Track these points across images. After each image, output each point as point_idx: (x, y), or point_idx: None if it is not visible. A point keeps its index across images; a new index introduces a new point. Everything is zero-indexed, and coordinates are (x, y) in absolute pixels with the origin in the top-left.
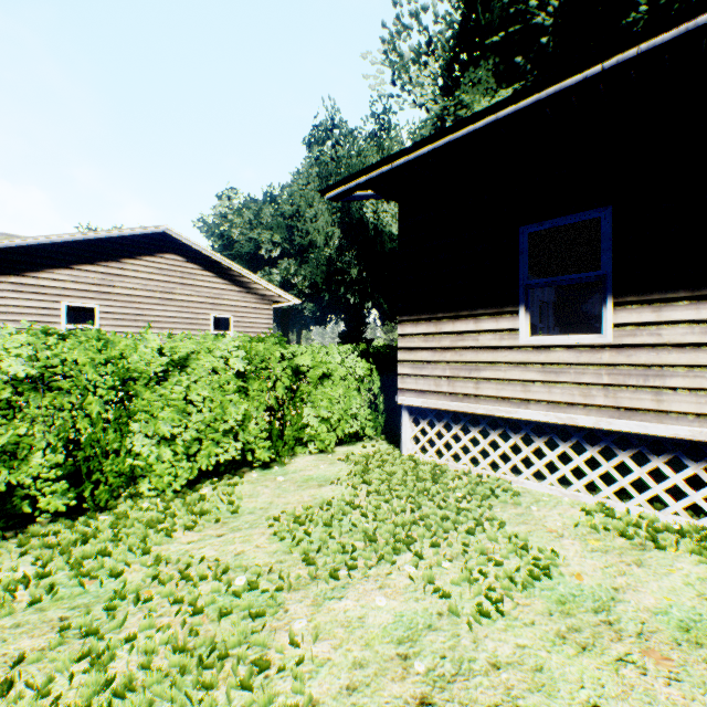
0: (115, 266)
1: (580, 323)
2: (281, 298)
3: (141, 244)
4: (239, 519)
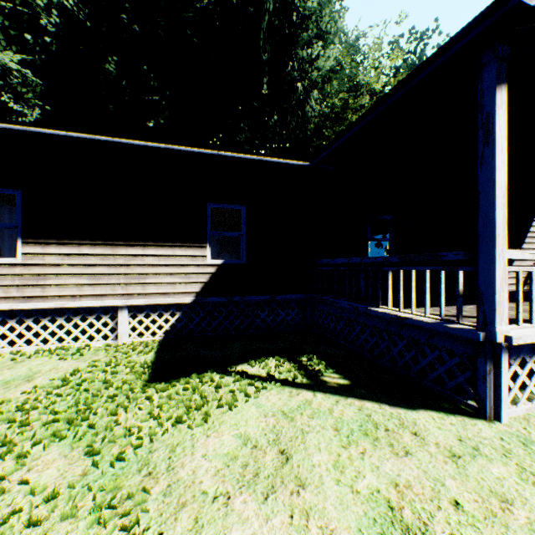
0: None
1: None
2: None
3: None
4: None
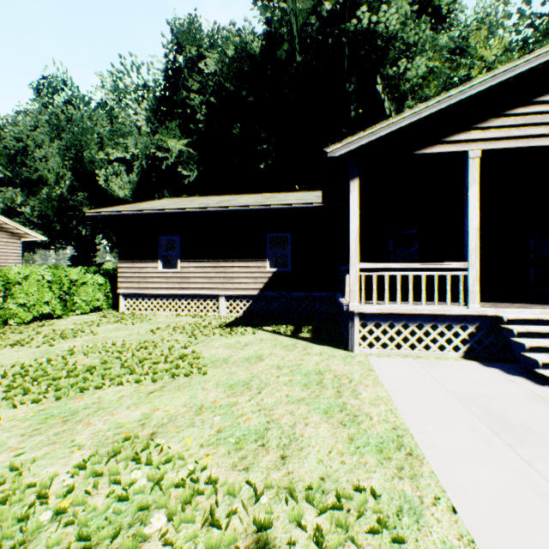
0: None
1: None
2: (30, 235)
3: None
4: (60, 325)
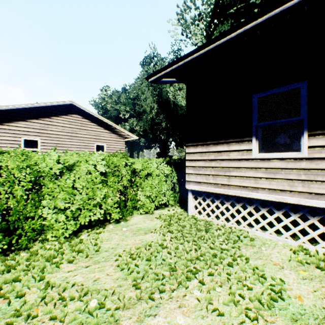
0: (48, 120)
1: (274, 147)
2: (128, 136)
3: (61, 110)
4: (99, 255)
